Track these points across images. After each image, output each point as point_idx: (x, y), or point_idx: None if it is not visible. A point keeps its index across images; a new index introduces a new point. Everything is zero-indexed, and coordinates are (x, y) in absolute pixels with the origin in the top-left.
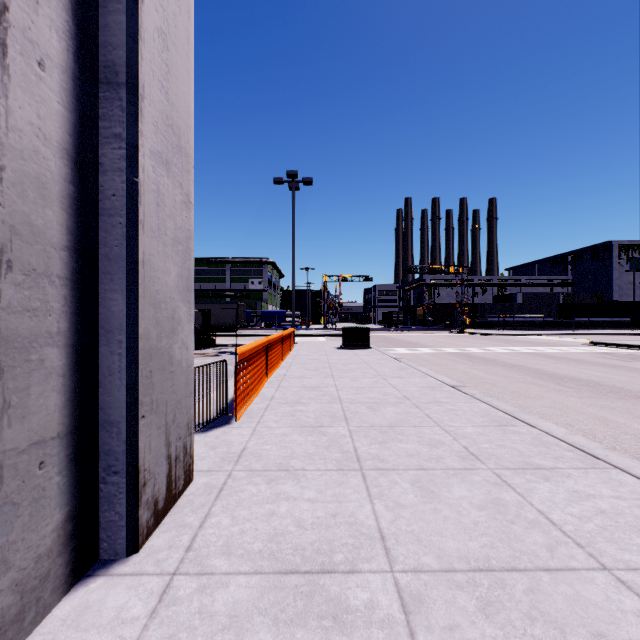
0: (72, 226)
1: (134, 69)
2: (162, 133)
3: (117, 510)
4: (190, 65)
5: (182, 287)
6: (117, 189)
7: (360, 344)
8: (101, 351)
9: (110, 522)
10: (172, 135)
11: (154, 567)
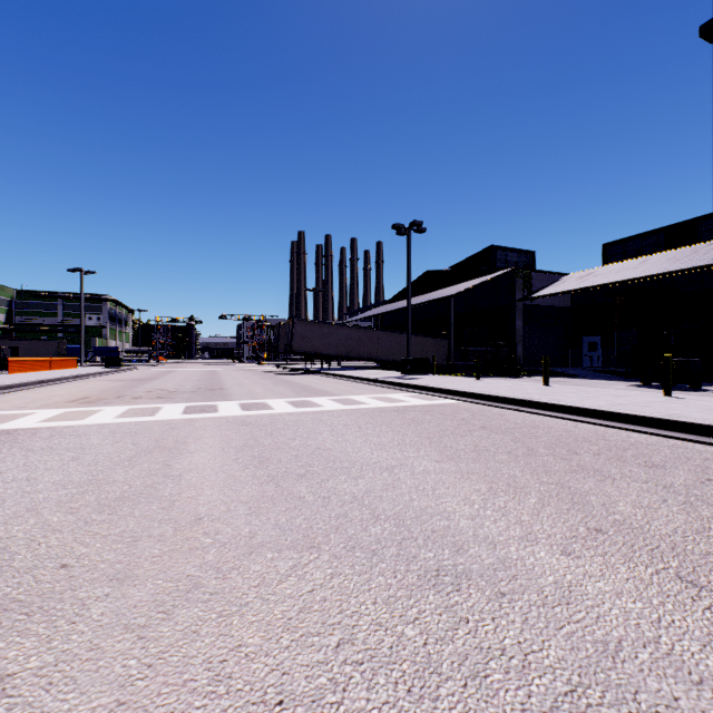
0: None
1: None
2: None
3: None
4: None
5: None
6: None
7: (115, 366)
8: None
9: None
10: None
11: None
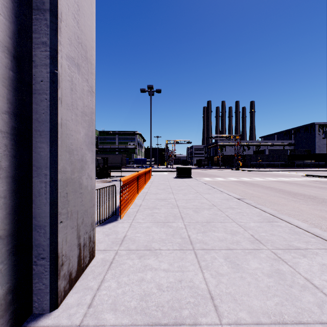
0: (11, 98)
1: (55, 1)
2: (74, 46)
3: (44, 282)
4: (93, 10)
5: (88, 142)
6: (44, 77)
7: (186, 176)
8: (33, 180)
9: (39, 290)
10: (81, 49)
11: (67, 320)
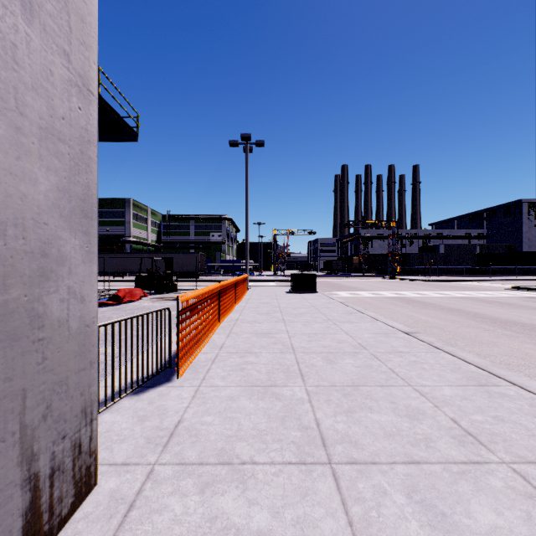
0: None
1: None
2: None
3: None
4: None
5: (69, 209)
6: None
7: (307, 289)
8: None
9: None
10: None
11: None
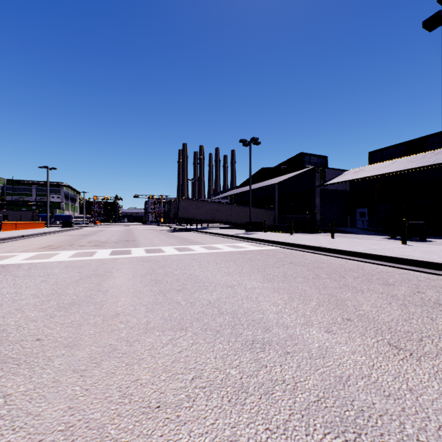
0: None
1: None
2: None
3: None
4: None
5: None
6: None
7: (68, 226)
8: None
9: None
10: None
11: None
